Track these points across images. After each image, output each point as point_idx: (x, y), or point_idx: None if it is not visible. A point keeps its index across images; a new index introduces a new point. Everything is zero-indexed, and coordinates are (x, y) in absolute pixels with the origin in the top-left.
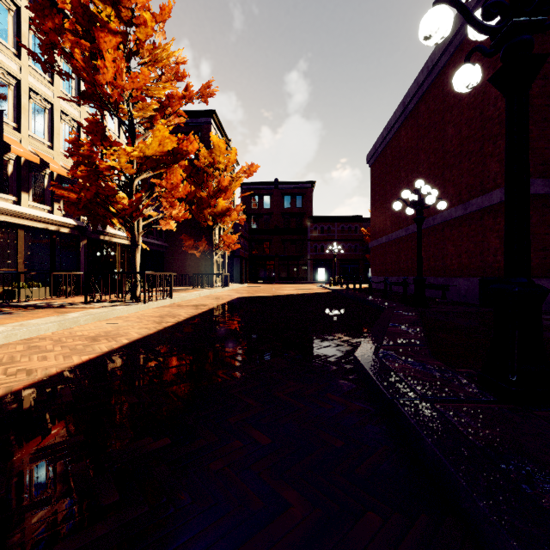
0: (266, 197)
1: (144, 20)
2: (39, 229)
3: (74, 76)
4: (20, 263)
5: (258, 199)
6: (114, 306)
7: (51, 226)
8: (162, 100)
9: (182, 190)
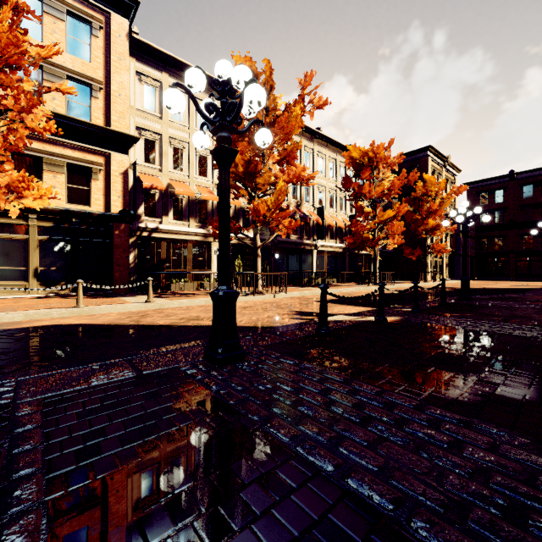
0: (498, 191)
1: (381, 158)
2: (331, 251)
3: (343, 170)
4: (325, 267)
5: (487, 196)
6: (368, 286)
7: (335, 249)
8: (389, 188)
9: (399, 230)
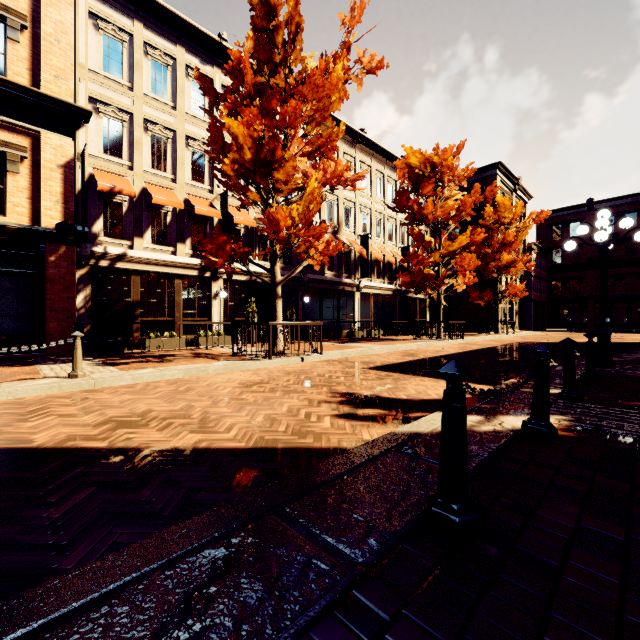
0: (574, 224)
1: (448, 166)
2: (378, 294)
3: (393, 189)
4: (371, 315)
5: (561, 229)
6: (431, 341)
7: (383, 292)
8: (458, 208)
9: (472, 265)
